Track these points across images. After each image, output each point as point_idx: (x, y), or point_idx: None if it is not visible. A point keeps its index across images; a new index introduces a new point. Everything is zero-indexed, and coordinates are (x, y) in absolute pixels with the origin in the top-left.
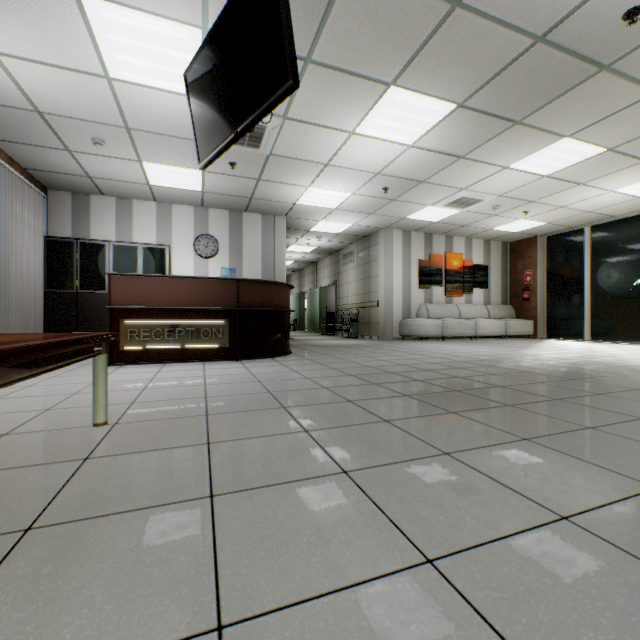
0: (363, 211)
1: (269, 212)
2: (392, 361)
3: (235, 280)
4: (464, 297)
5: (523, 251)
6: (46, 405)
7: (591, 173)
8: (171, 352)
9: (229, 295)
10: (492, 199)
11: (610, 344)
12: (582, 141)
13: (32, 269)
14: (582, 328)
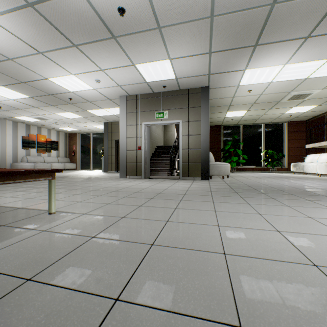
0: None
1: None
2: None
3: None
4: (47, 154)
5: (73, 137)
6: None
7: (83, 121)
8: None
9: None
10: (54, 120)
11: (95, 170)
12: (75, 114)
13: None
14: (90, 166)
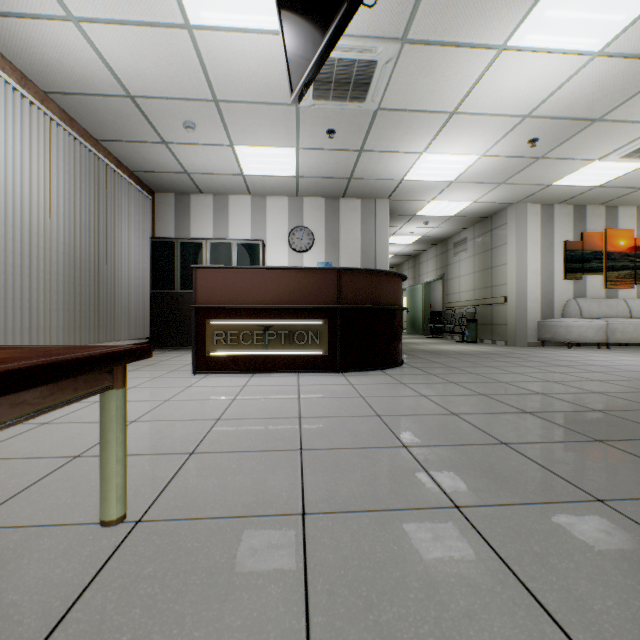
0: (490, 181)
1: (369, 195)
2: (569, 384)
3: (335, 270)
4: (635, 289)
5: None
6: (83, 445)
7: None
8: (260, 360)
9: (328, 289)
10: None
11: None
12: None
13: (138, 270)
14: None
